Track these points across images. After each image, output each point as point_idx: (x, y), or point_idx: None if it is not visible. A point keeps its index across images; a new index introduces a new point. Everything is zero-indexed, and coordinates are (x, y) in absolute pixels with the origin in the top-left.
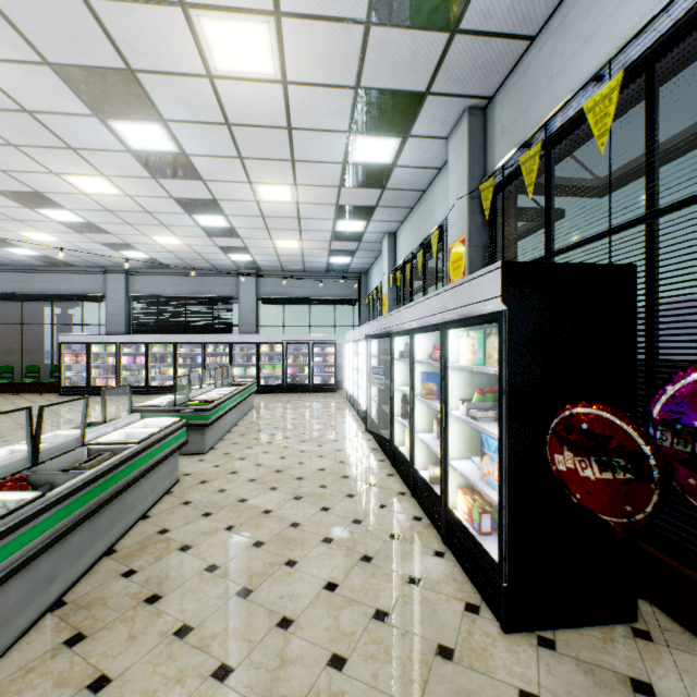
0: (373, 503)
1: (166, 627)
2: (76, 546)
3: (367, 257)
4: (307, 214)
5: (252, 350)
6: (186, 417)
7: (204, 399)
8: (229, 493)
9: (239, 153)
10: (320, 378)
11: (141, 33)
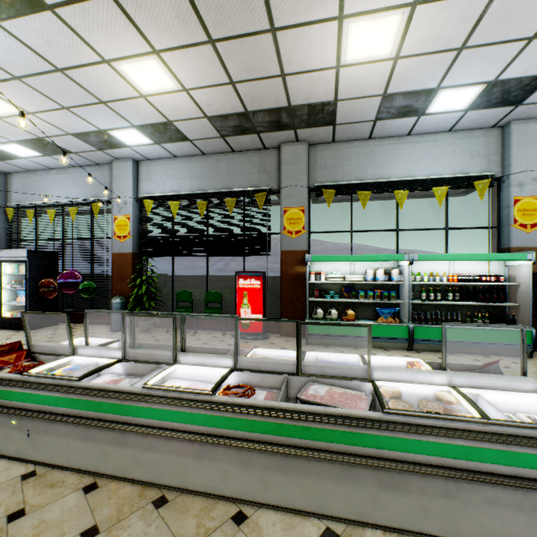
0: None
1: None
2: None
3: None
4: None
5: None
6: None
7: None
8: None
9: None
10: None
11: None
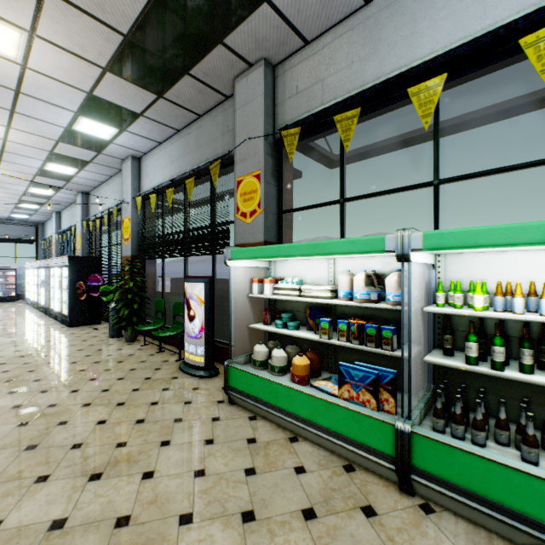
0: (39, 323)
1: None
2: None
3: (43, 217)
4: None
5: None
6: None
7: None
8: None
9: None
10: (2, 293)
11: None
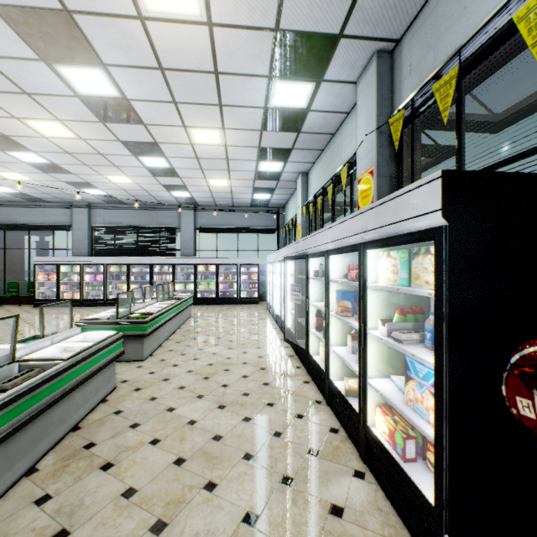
0: (291, 413)
1: None
2: None
3: (284, 194)
4: (234, 155)
5: (190, 269)
6: (127, 329)
7: (144, 312)
8: (159, 402)
9: (173, 97)
10: (246, 292)
11: None
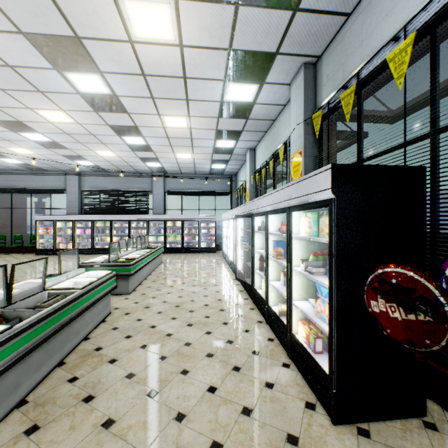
0: (240, 329)
1: (96, 420)
2: (36, 361)
3: (236, 164)
4: (197, 135)
5: (161, 225)
6: (116, 270)
7: (128, 257)
8: (144, 322)
9: (151, 94)
10: (206, 243)
11: (83, 11)
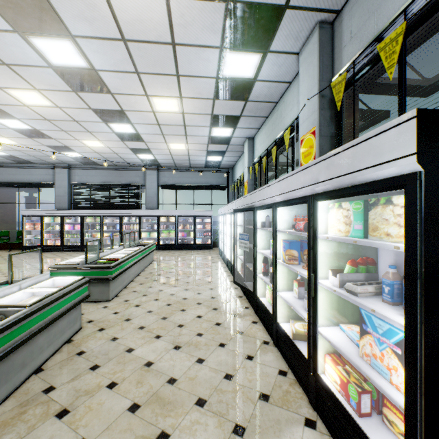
0: (241, 354)
1: None
2: None
3: (233, 156)
4: (190, 122)
5: (154, 220)
6: (94, 273)
7: (111, 258)
8: (119, 342)
9: (135, 68)
10: (201, 239)
11: None
